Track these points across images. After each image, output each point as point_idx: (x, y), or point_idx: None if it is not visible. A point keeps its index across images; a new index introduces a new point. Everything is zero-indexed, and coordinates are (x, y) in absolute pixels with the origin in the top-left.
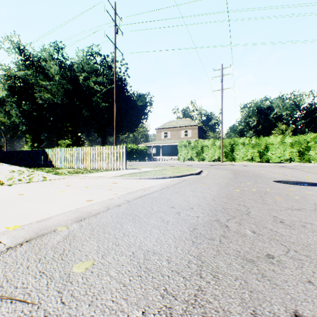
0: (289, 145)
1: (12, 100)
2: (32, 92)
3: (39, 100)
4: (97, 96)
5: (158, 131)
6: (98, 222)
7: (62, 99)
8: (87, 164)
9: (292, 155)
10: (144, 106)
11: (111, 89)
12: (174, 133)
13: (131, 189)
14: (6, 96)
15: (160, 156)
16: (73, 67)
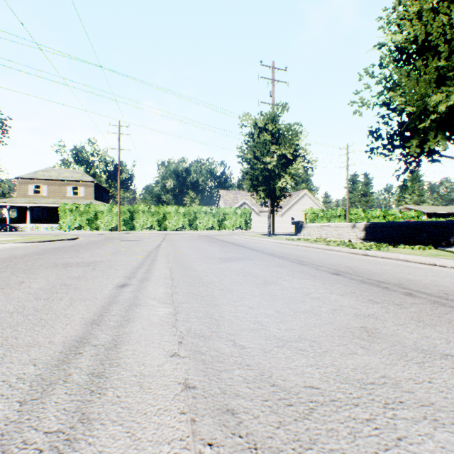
0: (182, 215)
1: None
2: None
3: None
4: None
5: (23, 181)
6: (1, 251)
7: None
8: None
9: (185, 224)
10: None
11: None
12: (54, 188)
13: (6, 246)
14: None
15: (27, 224)
16: None
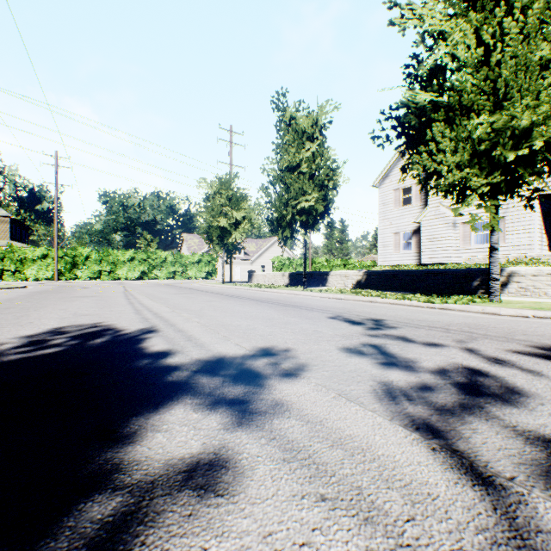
0: (138, 262)
1: None
2: None
3: None
4: None
5: None
6: None
7: None
8: None
9: (141, 272)
10: None
11: None
12: None
13: None
14: None
15: None
16: None
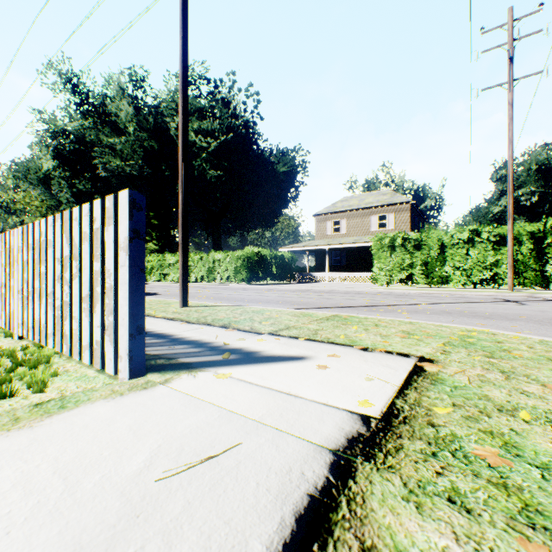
0: None
1: (61, 175)
2: (93, 158)
3: (102, 171)
4: (202, 158)
5: (320, 218)
6: None
7: (141, 169)
8: (12, 312)
9: None
10: (291, 173)
11: (228, 143)
12: (354, 222)
13: None
14: (53, 169)
15: (325, 273)
16: (161, 108)
